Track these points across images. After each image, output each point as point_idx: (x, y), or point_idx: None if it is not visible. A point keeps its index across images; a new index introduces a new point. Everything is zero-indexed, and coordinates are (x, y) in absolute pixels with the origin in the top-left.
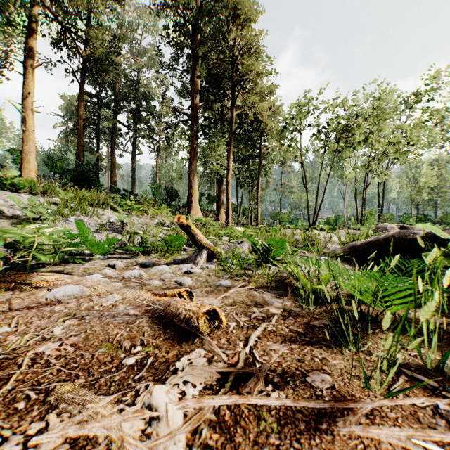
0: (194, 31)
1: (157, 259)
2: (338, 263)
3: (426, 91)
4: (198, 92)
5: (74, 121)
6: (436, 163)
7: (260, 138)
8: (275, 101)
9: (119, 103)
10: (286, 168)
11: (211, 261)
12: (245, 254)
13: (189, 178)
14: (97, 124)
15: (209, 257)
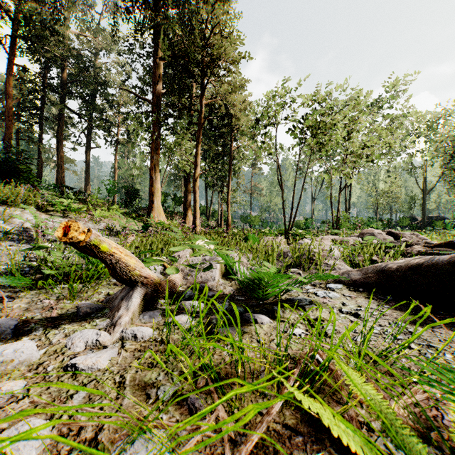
0: (156, 5)
1: (53, 302)
2: (365, 299)
3: (390, 99)
4: (161, 76)
5: (0, 99)
6: (394, 170)
7: (231, 135)
8: (246, 96)
9: (68, 87)
10: (256, 170)
11: (153, 306)
12: (215, 282)
13: (150, 175)
14: (39, 109)
15: (149, 300)
